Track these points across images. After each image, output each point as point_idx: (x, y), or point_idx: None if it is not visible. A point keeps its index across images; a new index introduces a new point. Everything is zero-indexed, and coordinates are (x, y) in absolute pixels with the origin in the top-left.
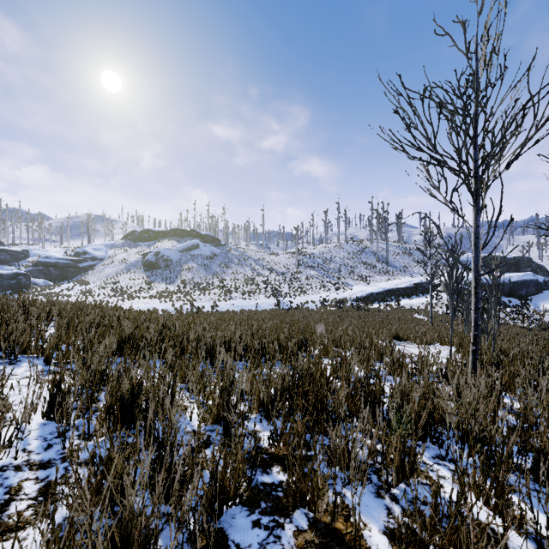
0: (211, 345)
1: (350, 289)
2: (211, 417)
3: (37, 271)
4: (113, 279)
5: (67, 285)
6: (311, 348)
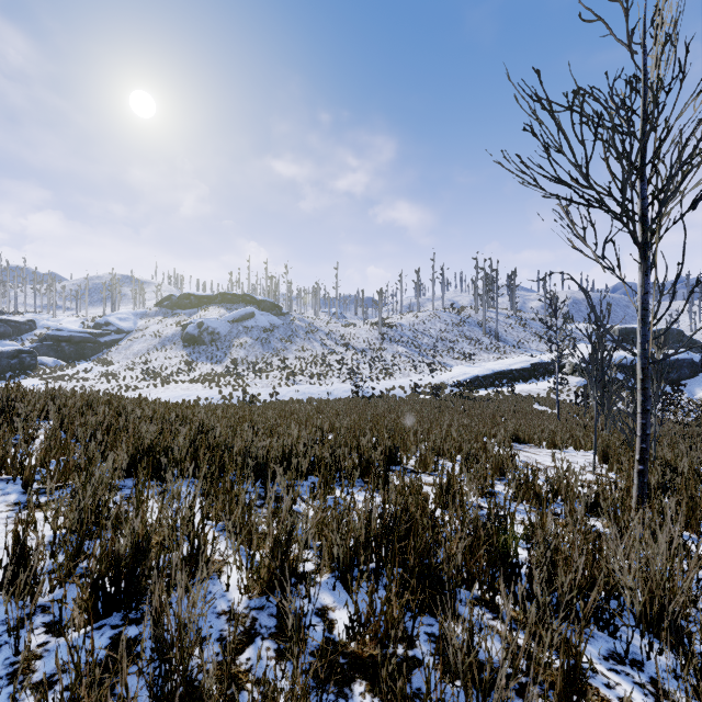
0: (264, 459)
1: (449, 371)
2: (259, 584)
3: (45, 347)
4: (144, 357)
5: (84, 365)
6: (403, 458)
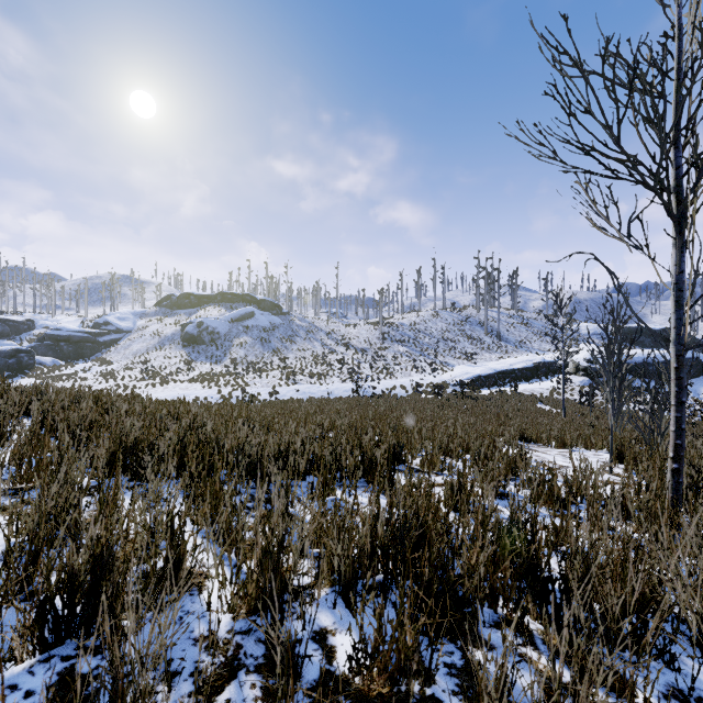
0: (258, 457)
1: (451, 370)
2: (245, 602)
3: (44, 347)
4: (143, 357)
5: (82, 365)
6: (408, 457)
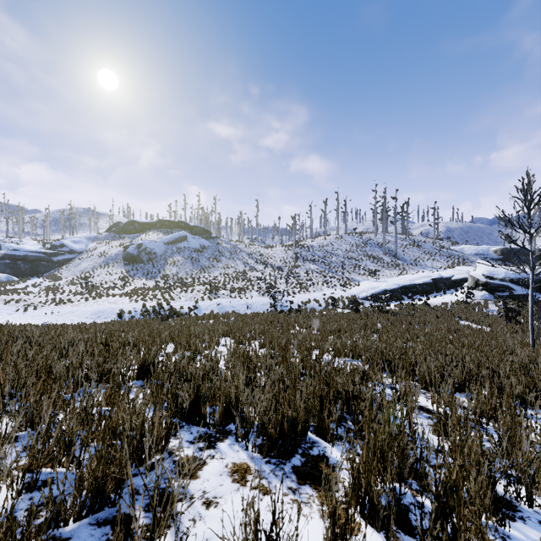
0: None
1: (357, 285)
2: None
3: (2, 265)
4: (88, 274)
5: (34, 280)
6: None
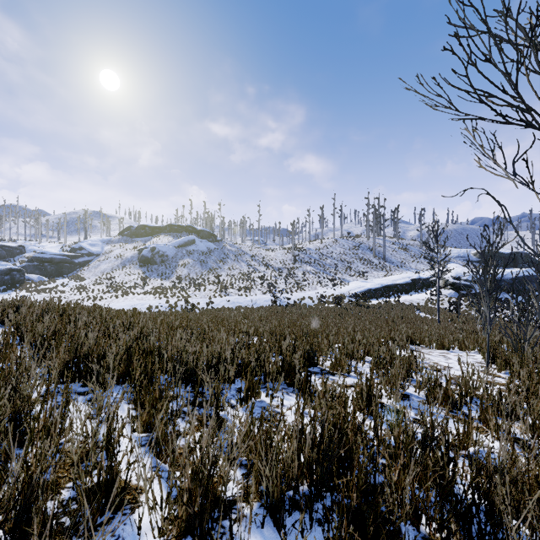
0: (194, 365)
1: (347, 285)
2: (176, 524)
3: (32, 267)
4: (109, 274)
5: (62, 280)
6: (319, 360)
